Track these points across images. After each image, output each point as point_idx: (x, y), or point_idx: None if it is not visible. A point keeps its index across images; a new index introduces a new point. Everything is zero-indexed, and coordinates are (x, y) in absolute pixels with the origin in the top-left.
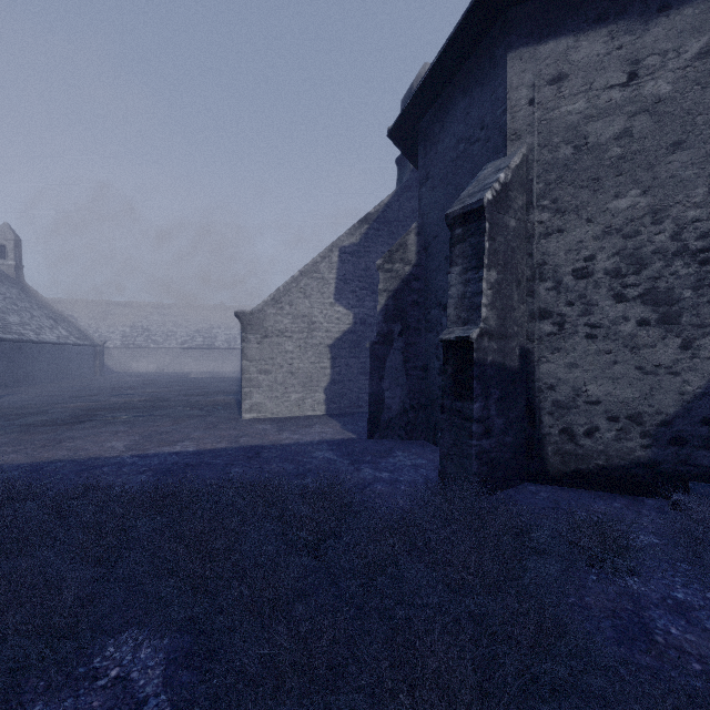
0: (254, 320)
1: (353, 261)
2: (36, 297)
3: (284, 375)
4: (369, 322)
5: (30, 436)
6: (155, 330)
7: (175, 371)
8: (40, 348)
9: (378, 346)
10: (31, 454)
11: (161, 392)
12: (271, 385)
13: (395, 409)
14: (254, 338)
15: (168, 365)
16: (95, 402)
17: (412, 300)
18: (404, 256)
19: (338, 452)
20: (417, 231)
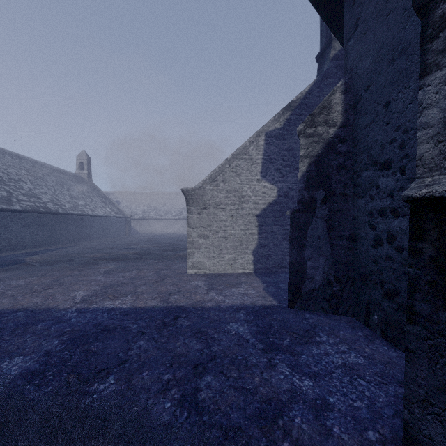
0: (195, 195)
1: (277, 143)
2: (97, 190)
3: (219, 239)
4: (292, 194)
5: (39, 280)
6: (160, 208)
7: (171, 232)
8: (94, 219)
9: (299, 214)
10: (17, 299)
11: (151, 247)
12: (208, 247)
13: (317, 280)
14: (195, 210)
15: (166, 229)
16: (107, 253)
17: (337, 163)
18: (328, 118)
19: (254, 326)
20: (343, 88)
